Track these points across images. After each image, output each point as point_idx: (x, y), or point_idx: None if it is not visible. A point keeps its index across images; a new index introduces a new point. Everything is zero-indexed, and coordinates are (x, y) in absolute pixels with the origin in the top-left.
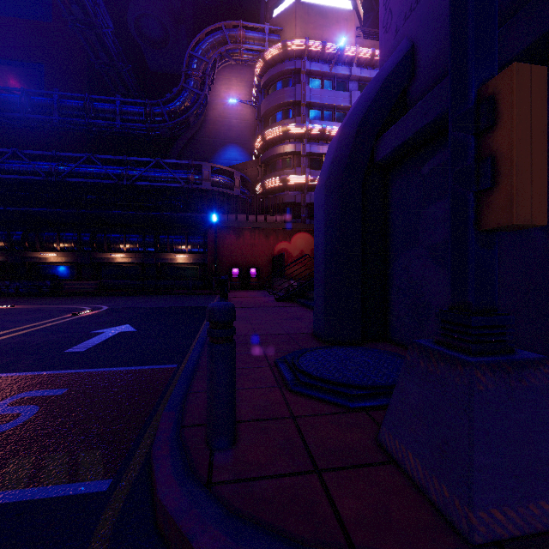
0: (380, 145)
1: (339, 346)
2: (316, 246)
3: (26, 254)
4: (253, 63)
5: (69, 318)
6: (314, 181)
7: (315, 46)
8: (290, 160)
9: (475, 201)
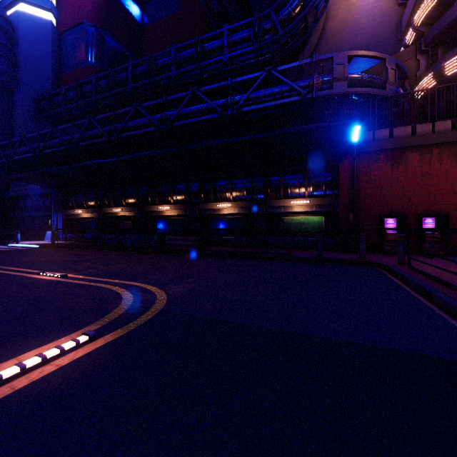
0: None
1: None
2: None
3: (147, 208)
4: None
5: None
6: None
7: None
8: None
9: None
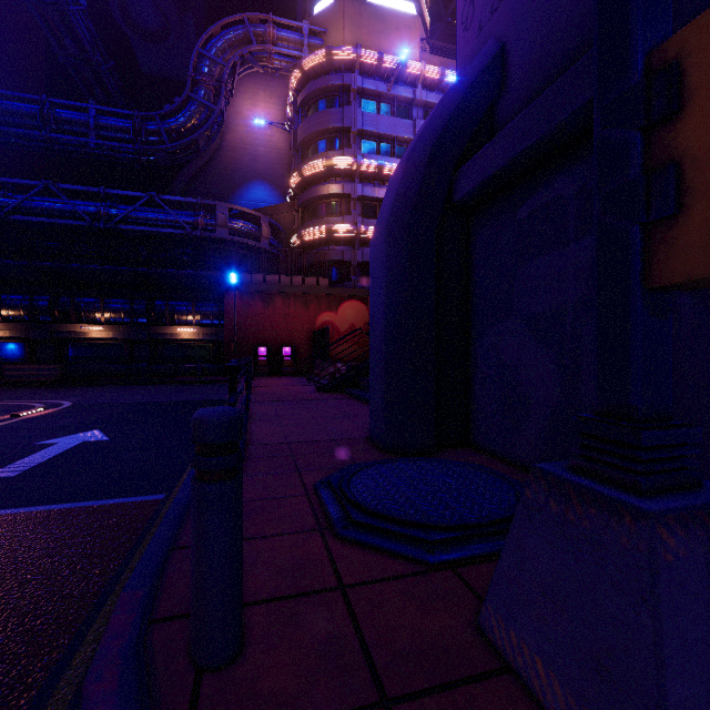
0: (460, 179)
1: (406, 459)
2: (373, 317)
3: None
4: (287, 74)
5: (4, 422)
6: (368, 233)
7: (369, 57)
8: (336, 205)
9: (642, 239)
